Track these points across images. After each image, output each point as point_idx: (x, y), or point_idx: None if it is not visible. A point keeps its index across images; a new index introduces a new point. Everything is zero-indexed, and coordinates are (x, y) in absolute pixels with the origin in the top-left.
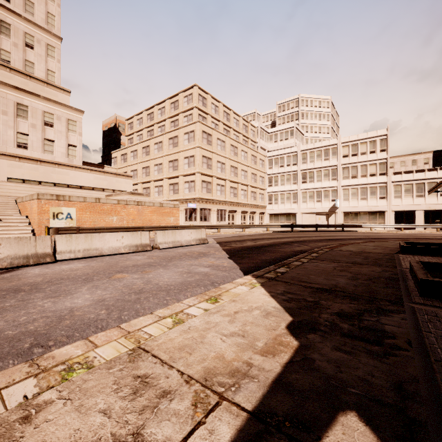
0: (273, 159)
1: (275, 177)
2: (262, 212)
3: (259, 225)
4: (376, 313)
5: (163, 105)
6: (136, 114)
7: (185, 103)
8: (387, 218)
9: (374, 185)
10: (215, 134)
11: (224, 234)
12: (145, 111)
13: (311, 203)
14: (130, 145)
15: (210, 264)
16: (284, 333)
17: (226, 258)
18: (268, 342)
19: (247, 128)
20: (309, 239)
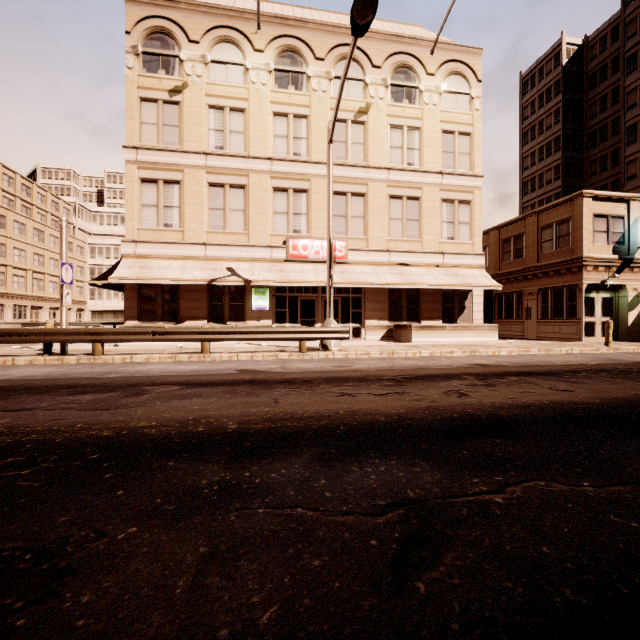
0: (97, 247)
1: (99, 268)
2: (82, 308)
3: (75, 323)
4: None
5: None
6: None
7: None
8: None
9: None
10: (10, 215)
11: None
12: None
13: None
14: None
15: None
16: None
17: None
18: None
19: (59, 205)
20: None
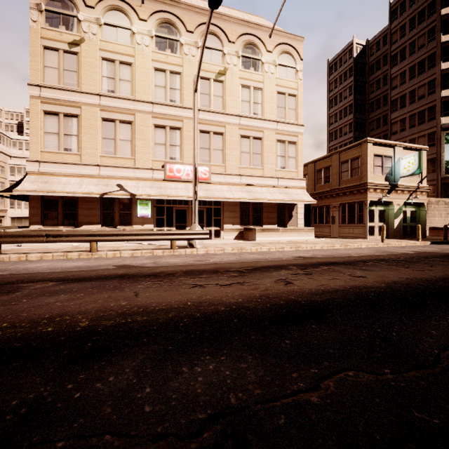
0: (16, 167)
1: None
2: (2, 215)
3: None
4: None
5: None
6: None
7: None
8: None
9: None
10: None
11: None
12: None
13: None
14: None
15: None
16: None
17: None
18: None
19: None
20: None
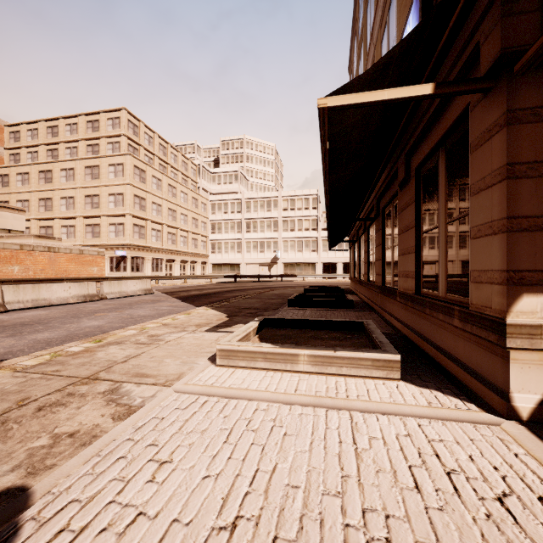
0: (217, 203)
1: (218, 223)
2: (205, 261)
3: (202, 276)
4: (264, 312)
5: (74, 120)
6: (26, 121)
7: (109, 126)
8: (318, 269)
9: (308, 239)
10: (149, 170)
11: (164, 286)
12: (43, 121)
13: (255, 253)
14: (15, 164)
15: (170, 305)
16: (224, 318)
17: (180, 302)
18: (218, 319)
19: (187, 165)
20: (249, 288)
